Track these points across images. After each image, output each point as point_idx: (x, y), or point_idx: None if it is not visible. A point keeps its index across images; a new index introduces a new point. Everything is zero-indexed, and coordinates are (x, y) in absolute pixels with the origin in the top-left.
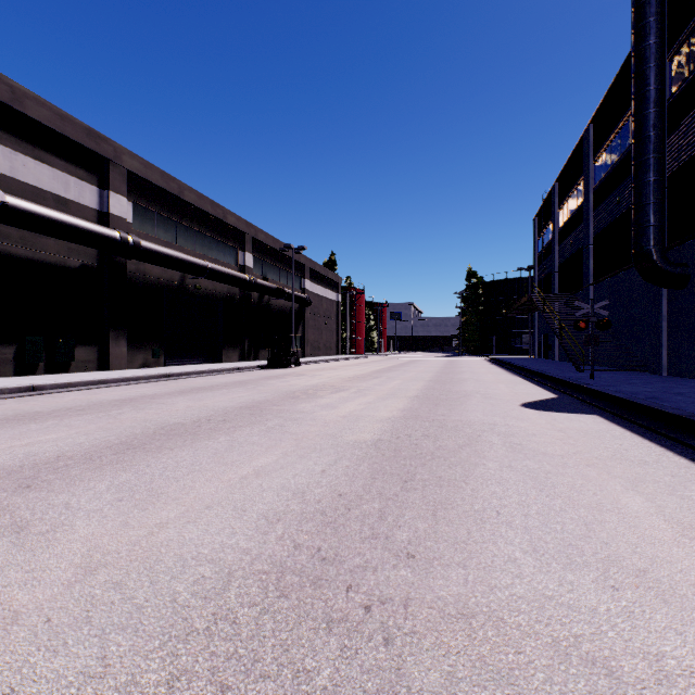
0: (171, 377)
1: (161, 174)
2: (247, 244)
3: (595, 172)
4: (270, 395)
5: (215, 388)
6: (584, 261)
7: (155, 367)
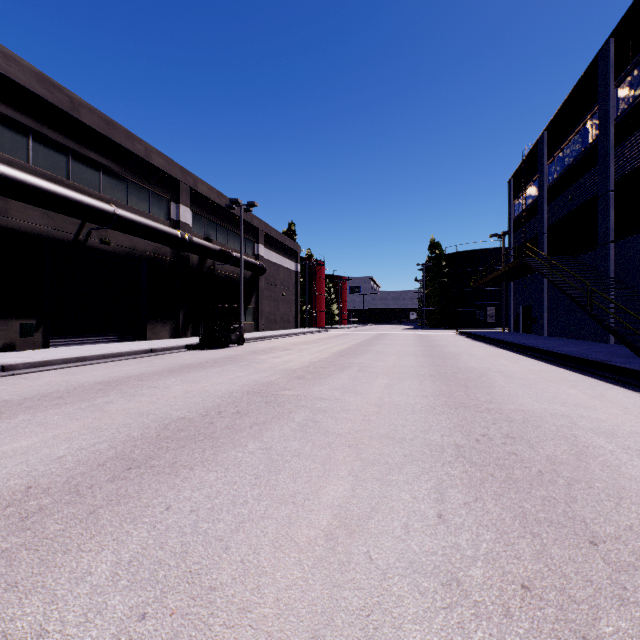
0: (9, 370)
1: (37, 76)
2: (181, 195)
3: (618, 98)
4: (81, 450)
5: (19, 406)
6: (600, 213)
7: (29, 349)
